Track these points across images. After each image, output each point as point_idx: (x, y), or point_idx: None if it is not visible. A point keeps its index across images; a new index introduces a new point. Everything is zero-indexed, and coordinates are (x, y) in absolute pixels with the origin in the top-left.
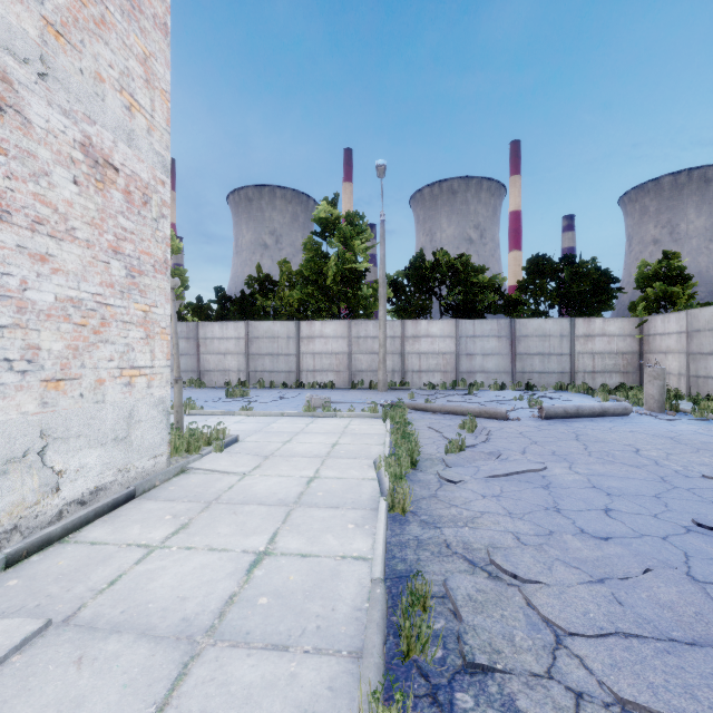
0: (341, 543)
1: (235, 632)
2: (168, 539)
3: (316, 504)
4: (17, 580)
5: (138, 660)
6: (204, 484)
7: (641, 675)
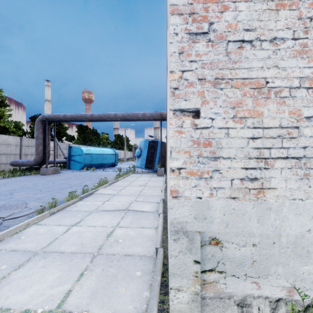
0: (39, 229)
1: (87, 212)
2: (113, 229)
3: (23, 253)
4: (151, 217)
5: (106, 208)
6: (109, 281)
7: (16, 208)
